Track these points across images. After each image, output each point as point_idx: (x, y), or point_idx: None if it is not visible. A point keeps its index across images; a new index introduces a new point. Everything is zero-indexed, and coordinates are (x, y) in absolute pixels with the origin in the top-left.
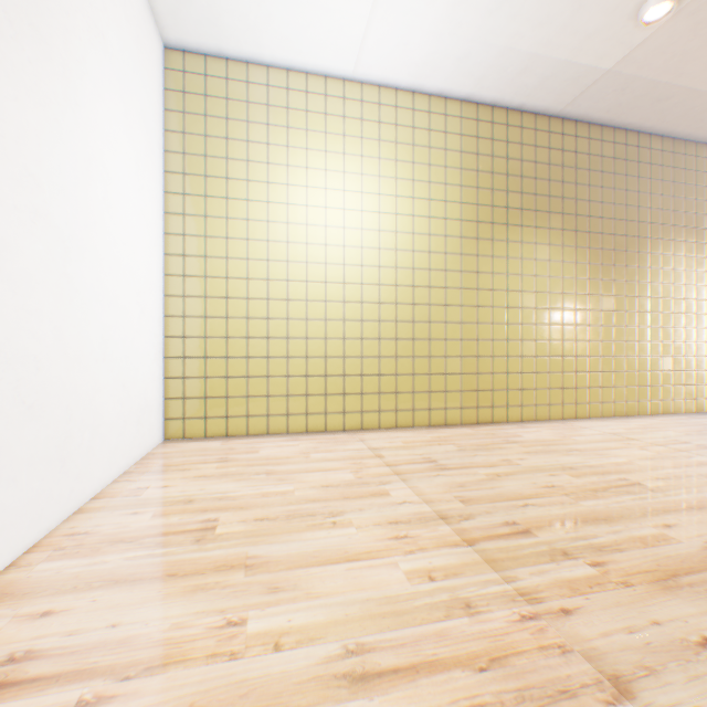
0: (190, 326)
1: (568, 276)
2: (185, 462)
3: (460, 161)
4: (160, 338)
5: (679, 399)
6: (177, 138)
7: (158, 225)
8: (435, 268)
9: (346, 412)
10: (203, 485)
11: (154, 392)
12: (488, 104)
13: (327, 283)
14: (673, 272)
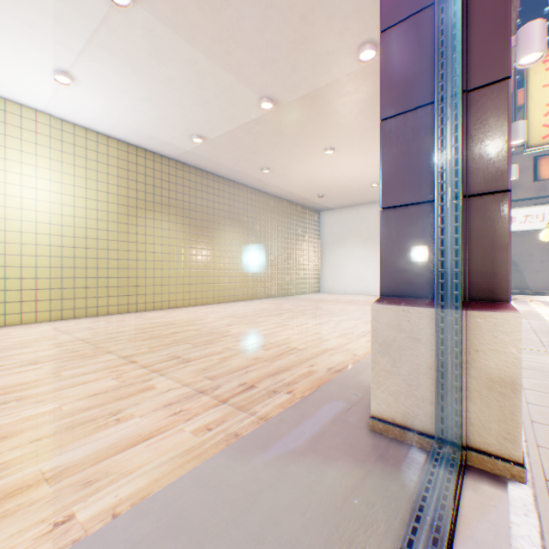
0: None
1: (182, 238)
2: None
3: (120, 172)
4: None
5: (234, 295)
6: None
7: None
8: (104, 229)
9: (39, 312)
10: None
11: None
12: (138, 145)
13: (24, 232)
14: (232, 239)
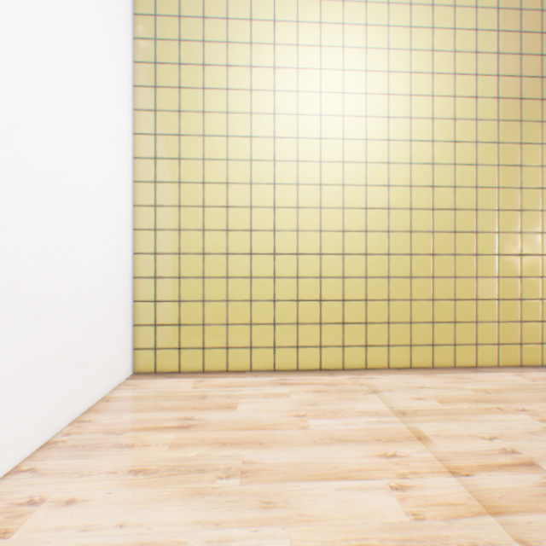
0: (162, 240)
1: None
2: (133, 424)
3: (495, 21)
4: (126, 255)
5: None
6: (147, 22)
7: (122, 120)
8: (462, 163)
9: (345, 346)
10: (129, 507)
11: (113, 320)
12: None
13: (322, 185)
14: None
